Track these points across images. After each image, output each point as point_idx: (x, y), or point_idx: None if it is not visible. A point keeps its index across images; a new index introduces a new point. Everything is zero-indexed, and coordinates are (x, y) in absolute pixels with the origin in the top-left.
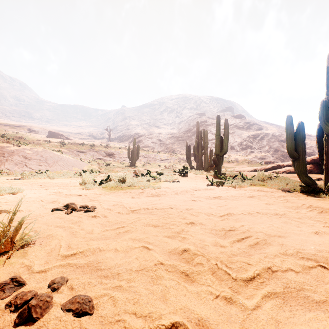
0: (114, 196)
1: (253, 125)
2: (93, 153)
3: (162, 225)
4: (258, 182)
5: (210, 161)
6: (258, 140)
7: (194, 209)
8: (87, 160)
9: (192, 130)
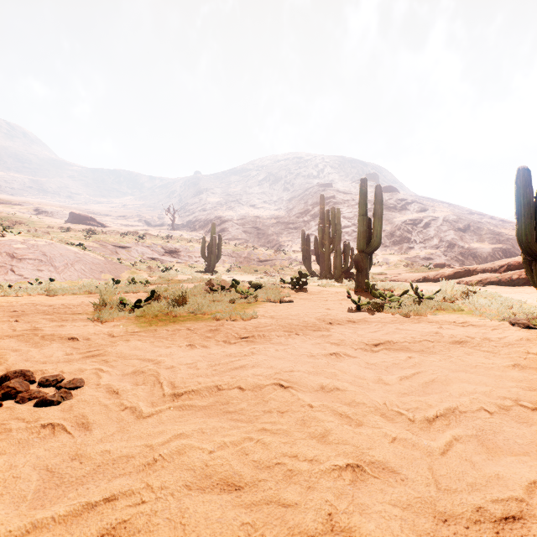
0: (150, 342)
1: (412, 203)
2: (143, 250)
3: (253, 483)
4: (449, 304)
5: (345, 262)
6: (420, 227)
7: (342, 392)
8: (131, 261)
9: (311, 211)
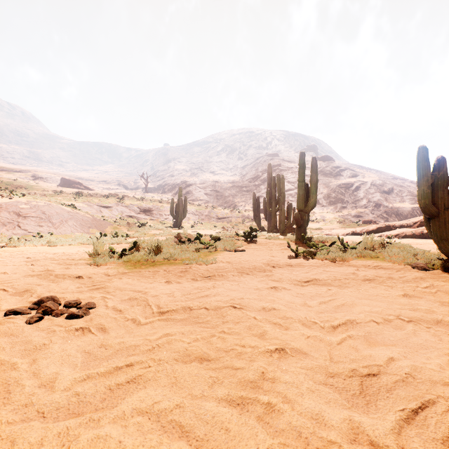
0: (137, 279)
1: (345, 170)
2: (122, 209)
3: (216, 358)
4: (368, 253)
5: (288, 219)
6: (352, 190)
7: (277, 311)
8: (112, 218)
9: (261, 177)
